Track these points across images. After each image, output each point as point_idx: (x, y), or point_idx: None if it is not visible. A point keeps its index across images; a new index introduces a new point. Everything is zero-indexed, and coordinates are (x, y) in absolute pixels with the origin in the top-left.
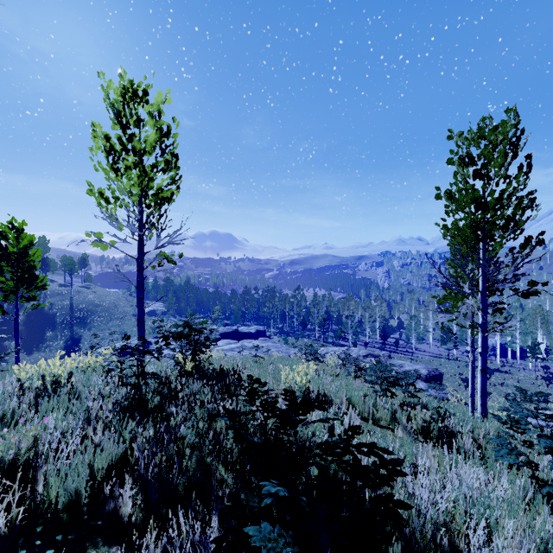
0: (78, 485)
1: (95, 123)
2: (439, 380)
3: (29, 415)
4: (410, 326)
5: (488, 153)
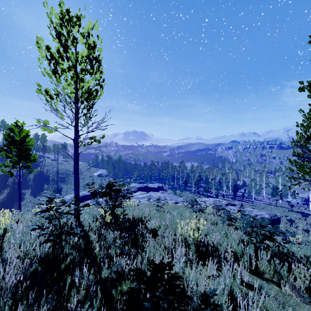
0: None
1: (39, 37)
2: (278, 222)
3: None
4: (251, 185)
5: None
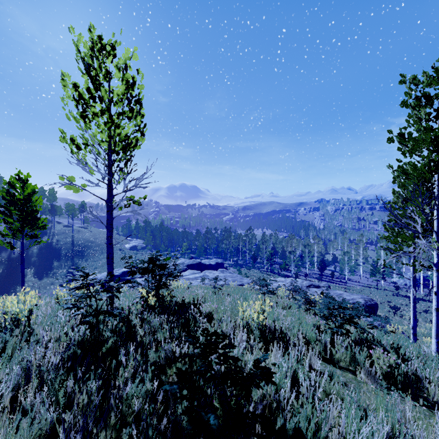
0: None
1: (64, 73)
2: (375, 309)
3: None
4: (344, 260)
5: None
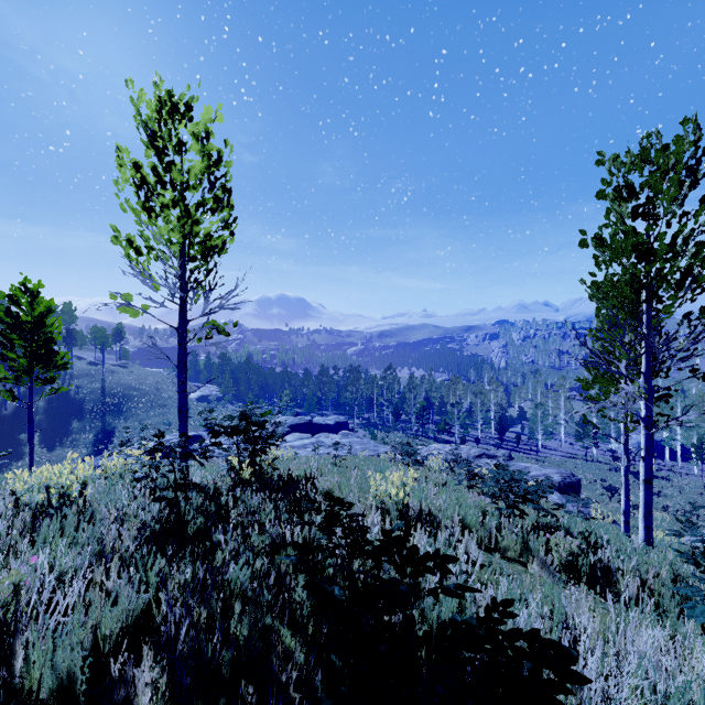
0: (71, 663)
1: (121, 147)
2: (577, 489)
3: (21, 545)
4: (536, 416)
5: (656, 182)
